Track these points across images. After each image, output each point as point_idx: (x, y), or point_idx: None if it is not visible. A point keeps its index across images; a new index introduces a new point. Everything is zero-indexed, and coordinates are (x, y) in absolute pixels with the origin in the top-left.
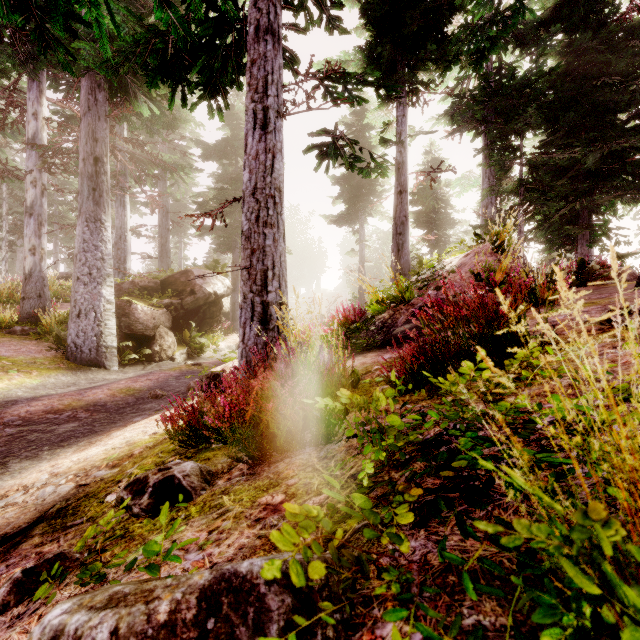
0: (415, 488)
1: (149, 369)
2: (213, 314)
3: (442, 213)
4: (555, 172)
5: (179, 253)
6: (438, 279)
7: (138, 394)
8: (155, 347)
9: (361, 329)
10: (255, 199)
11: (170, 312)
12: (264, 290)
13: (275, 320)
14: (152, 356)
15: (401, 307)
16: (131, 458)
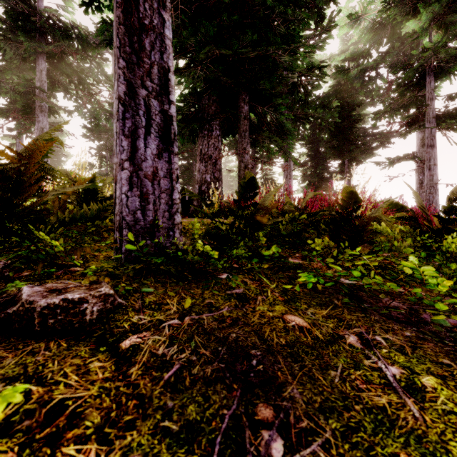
0: None
1: None
2: None
3: None
4: None
5: None
6: None
7: None
8: None
9: None
10: None
11: None
12: None
13: None
14: None
15: None
16: None
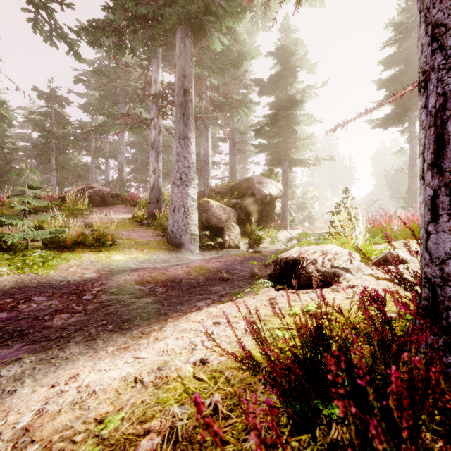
0: None
1: (220, 254)
2: (268, 213)
3: None
4: None
5: (242, 176)
6: None
7: (208, 275)
8: (225, 237)
9: None
10: None
11: (236, 210)
12: None
13: None
14: (223, 244)
15: None
16: None
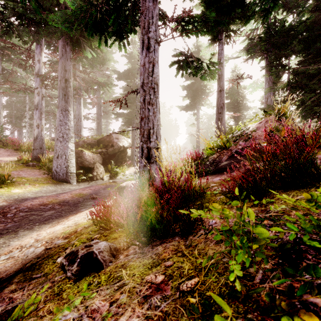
0: (303, 310)
1: (91, 184)
2: (122, 157)
3: (241, 103)
4: (307, 77)
5: (106, 127)
6: (245, 135)
7: (84, 197)
8: (94, 173)
9: (200, 164)
10: (143, 90)
11: (101, 156)
12: (148, 140)
13: (154, 157)
14: (92, 177)
15: (224, 151)
16: (75, 233)
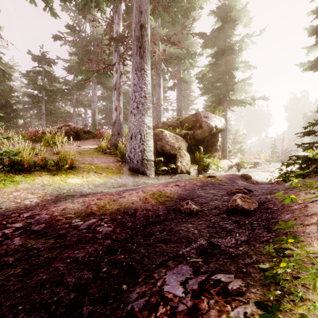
0: None
1: (174, 178)
2: (212, 144)
3: None
4: None
5: None
6: None
7: (168, 203)
8: (177, 163)
9: None
10: None
11: (186, 140)
12: None
13: None
14: (175, 169)
15: None
16: None
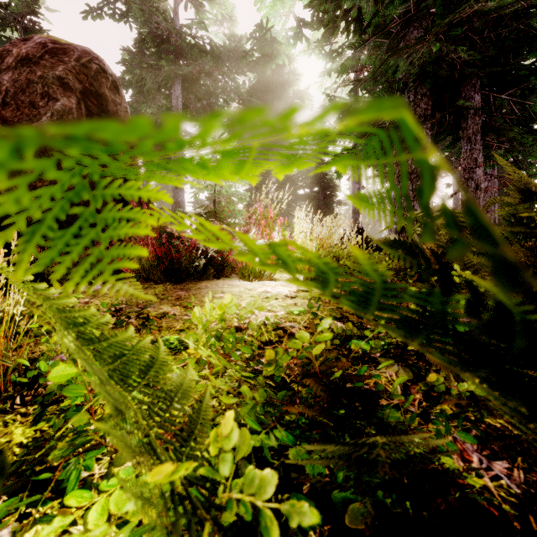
0: None
1: None
2: None
3: None
4: None
5: None
6: None
7: None
8: None
9: None
10: None
11: None
12: None
13: None
14: None
15: None
16: None
